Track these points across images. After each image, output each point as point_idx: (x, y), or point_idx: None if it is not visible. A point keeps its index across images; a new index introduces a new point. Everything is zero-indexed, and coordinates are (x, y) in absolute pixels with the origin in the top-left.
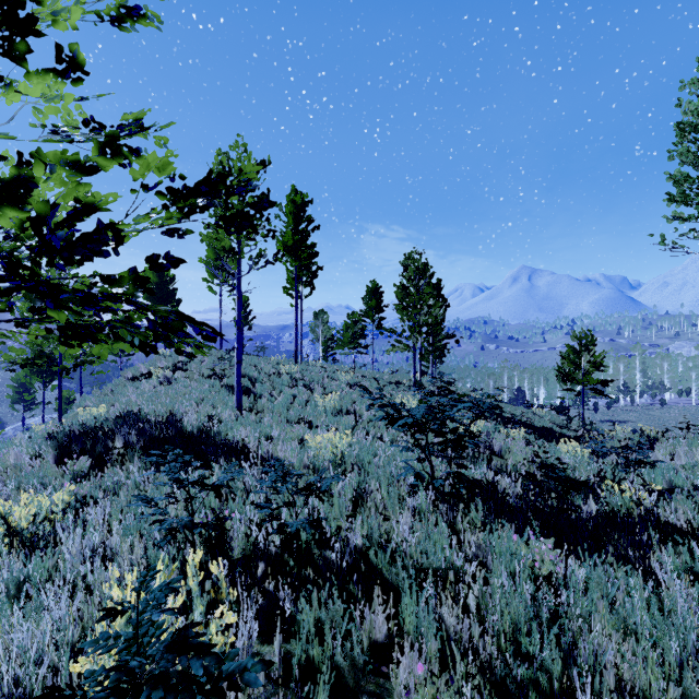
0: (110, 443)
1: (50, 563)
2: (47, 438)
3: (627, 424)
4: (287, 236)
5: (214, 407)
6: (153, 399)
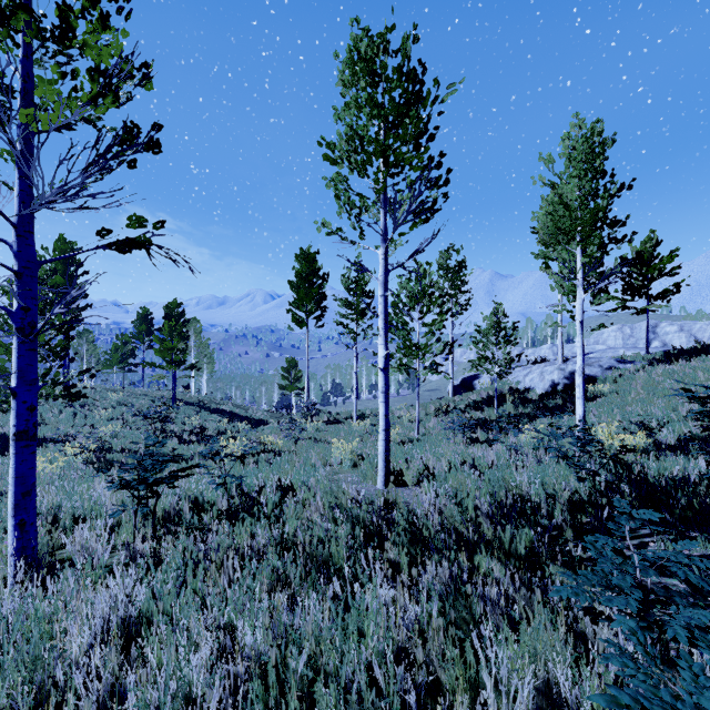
0: None
1: None
2: None
3: None
4: (56, 280)
5: None
6: None
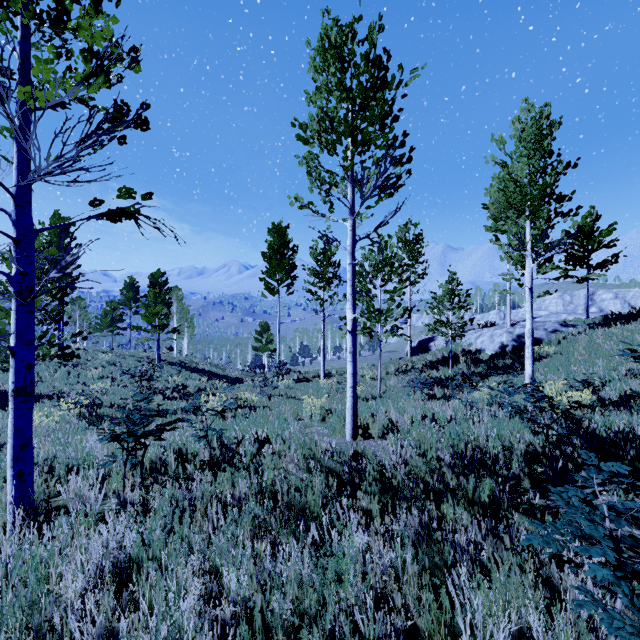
0: None
1: None
2: None
3: None
4: (52, 252)
5: None
6: None
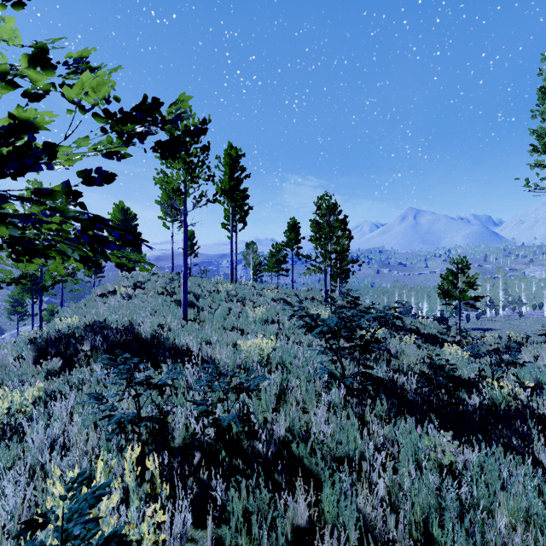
0: (80, 347)
1: (14, 452)
2: (28, 343)
3: (493, 331)
4: (225, 182)
5: (165, 318)
6: (116, 311)
